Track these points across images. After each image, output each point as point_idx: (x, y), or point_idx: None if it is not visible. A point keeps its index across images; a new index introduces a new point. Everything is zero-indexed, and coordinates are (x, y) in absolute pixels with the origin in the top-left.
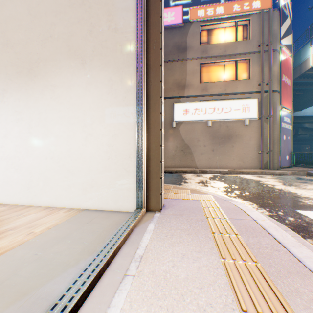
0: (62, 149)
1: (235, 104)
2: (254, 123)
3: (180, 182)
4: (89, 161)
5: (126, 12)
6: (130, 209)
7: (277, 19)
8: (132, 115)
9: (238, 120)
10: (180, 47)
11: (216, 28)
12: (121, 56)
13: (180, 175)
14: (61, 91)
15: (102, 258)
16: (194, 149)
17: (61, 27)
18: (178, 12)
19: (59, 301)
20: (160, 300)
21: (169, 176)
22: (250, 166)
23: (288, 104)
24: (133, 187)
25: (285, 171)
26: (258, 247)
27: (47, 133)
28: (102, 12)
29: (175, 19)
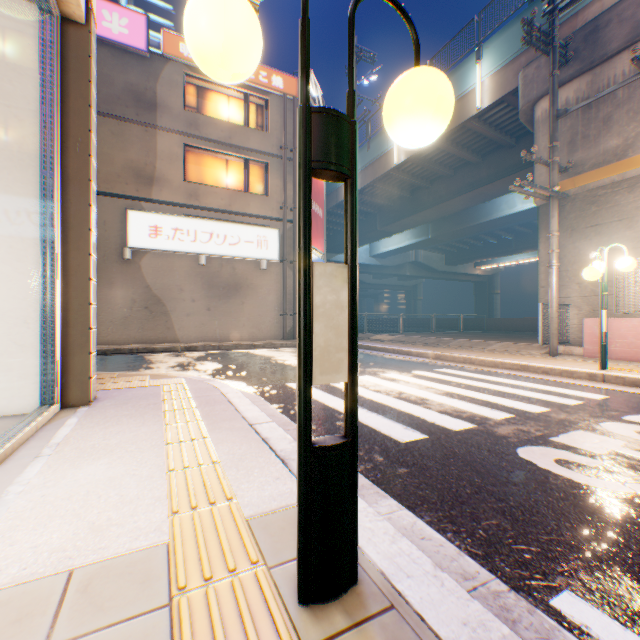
0: None
1: (247, 232)
2: (275, 267)
3: (138, 368)
4: None
5: (19, 74)
6: (28, 409)
7: None
8: (33, 251)
9: (253, 259)
10: (143, 98)
11: (217, 90)
12: (5, 145)
13: (142, 357)
14: None
15: None
16: (175, 307)
17: None
18: (139, 25)
19: None
20: (87, 457)
21: (115, 360)
22: (269, 335)
23: (320, 245)
24: (34, 371)
25: None
26: (211, 411)
27: None
28: None
29: (131, 36)
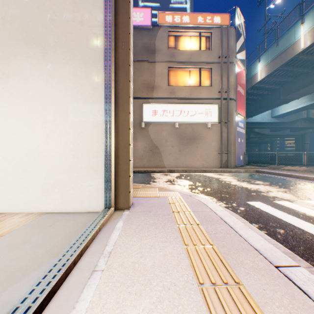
0: (17, 147)
1: (199, 108)
2: (215, 126)
3: (149, 181)
4: (51, 160)
5: (94, 7)
6: (98, 209)
7: (233, 35)
8: (100, 113)
9: (202, 123)
10: (149, 49)
11: (183, 35)
12: (87, 51)
13: (149, 175)
14: (16, 82)
15: (69, 258)
16: (163, 150)
17: (16, 9)
18: (147, 14)
19: (21, 304)
20: (129, 287)
21: (138, 176)
22: (212, 165)
23: (242, 111)
24: (101, 186)
25: (240, 170)
26: (215, 232)
27: None
28: (67, 2)
29: (144, 20)
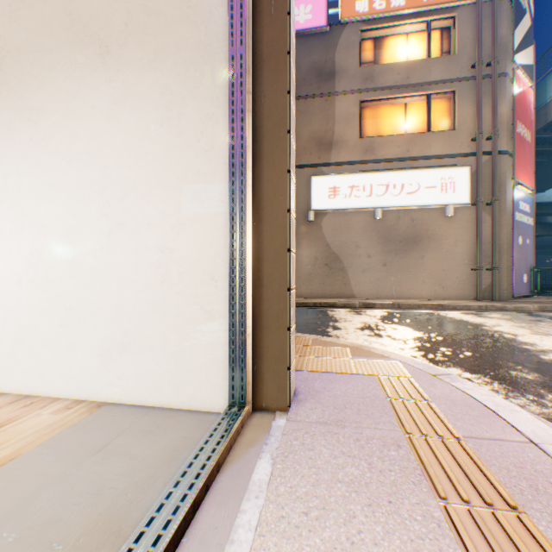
0: (56, 260)
1: (427, 177)
2: (462, 213)
3: (324, 326)
4: (117, 287)
5: None
6: (214, 404)
7: (506, 15)
8: (219, 175)
9: (433, 207)
10: (322, 71)
11: (391, 34)
12: (191, 33)
13: (324, 312)
14: (53, 123)
15: None
16: (350, 263)
17: None
18: (319, 5)
19: None
20: None
21: (302, 314)
22: (455, 294)
23: (526, 178)
24: (220, 351)
25: (526, 305)
26: None
27: (21, 221)
28: None
29: (313, 19)
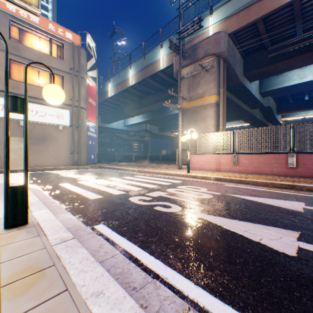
0: None
1: (51, 110)
2: (68, 129)
3: None
4: None
5: None
6: None
7: (85, 56)
8: None
9: (54, 124)
10: None
11: (32, 32)
12: None
13: None
14: None
15: None
16: (3, 148)
17: None
18: None
19: None
20: None
21: None
22: (64, 163)
23: (94, 119)
24: None
25: (87, 166)
26: None
27: None
28: None
29: None
